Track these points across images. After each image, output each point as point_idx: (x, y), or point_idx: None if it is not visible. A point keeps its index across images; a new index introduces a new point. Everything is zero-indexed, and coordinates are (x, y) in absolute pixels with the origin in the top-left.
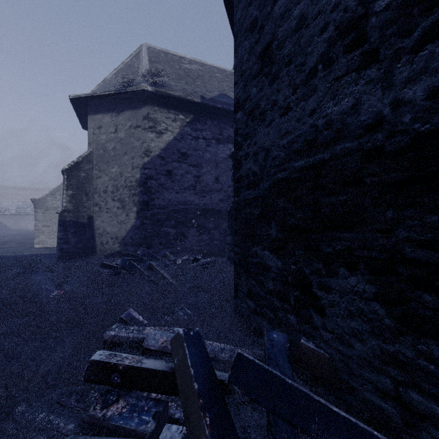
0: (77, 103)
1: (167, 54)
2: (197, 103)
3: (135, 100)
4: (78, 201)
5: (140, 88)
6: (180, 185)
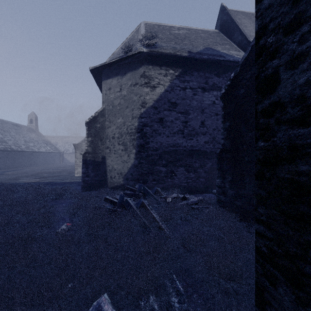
0: (95, 73)
1: (160, 26)
2: (184, 58)
3: (134, 63)
4: (95, 145)
5: (137, 50)
6: (170, 130)
